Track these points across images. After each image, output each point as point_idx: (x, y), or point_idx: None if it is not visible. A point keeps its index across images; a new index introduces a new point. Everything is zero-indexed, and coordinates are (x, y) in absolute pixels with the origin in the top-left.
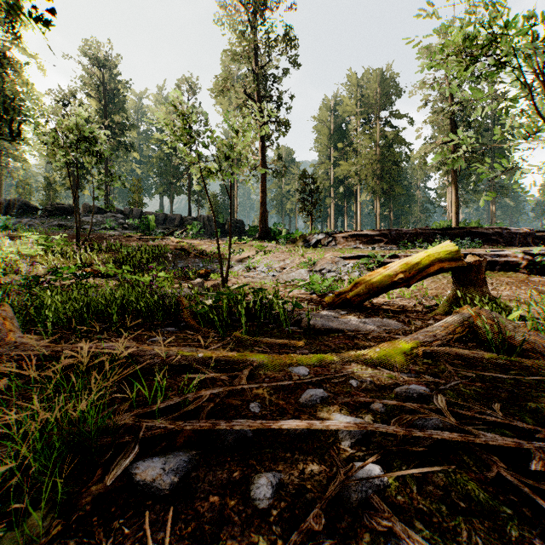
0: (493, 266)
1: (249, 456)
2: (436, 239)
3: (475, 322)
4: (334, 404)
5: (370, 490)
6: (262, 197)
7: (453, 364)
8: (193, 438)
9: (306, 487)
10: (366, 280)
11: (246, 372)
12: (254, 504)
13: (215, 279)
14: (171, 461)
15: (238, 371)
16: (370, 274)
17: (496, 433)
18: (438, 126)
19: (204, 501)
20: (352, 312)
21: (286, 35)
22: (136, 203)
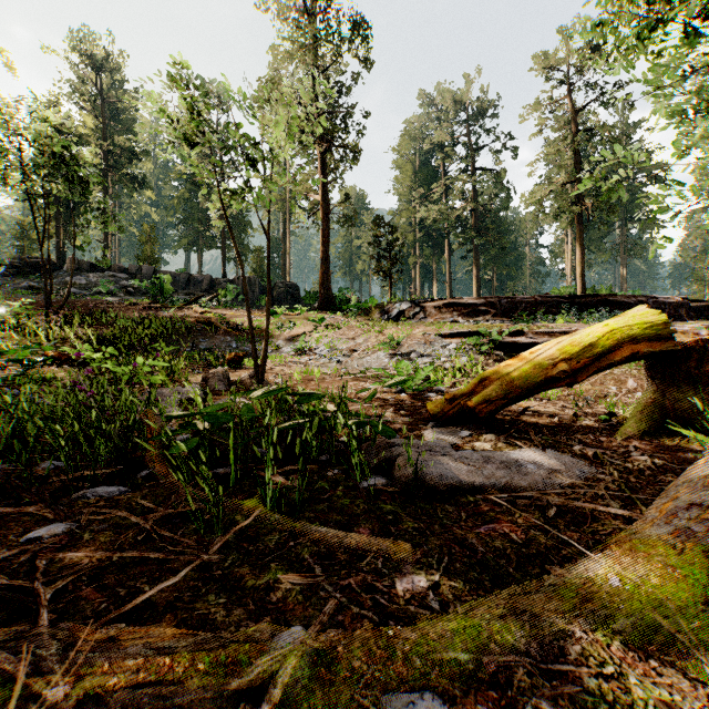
0: None
1: None
2: (563, 310)
3: None
4: None
5: None
6: (324, 251)
7: None
8: None
9: None
10: (501, 374)
11: None
12: None
13: (250, 367)
14: None
15: None
16: (506, 364)
17: None
18: (554, 164)
19: None
20: (479, 431)
21: (357, 26)
22: (148, 258)
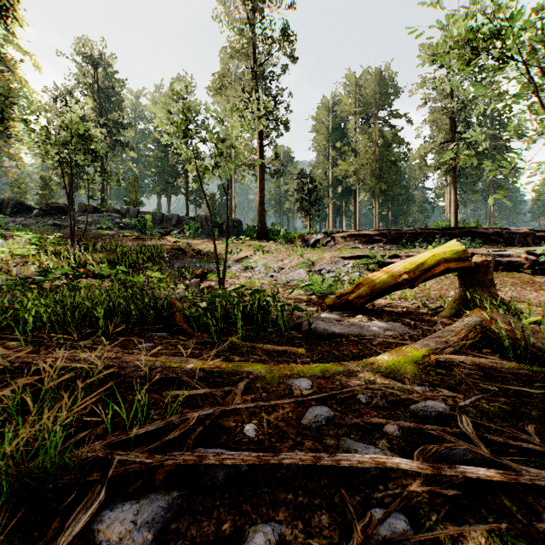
0: (496, 266)
1: (243, 498)
2: (436, 239)
3: (487, 326)
4: (342, 426)
5: None
6: (260, 196)
7: (469, 374)
8: (176, 472)
9: None
10: (369, 281)
11: (241, 386)
12: None
13: (211, 280)
14: (145, 510)
15: (232, 384)
16: (372, 275)
17: (535, 464)
18: (436, 126)
19: None
20: (355, 314)
21: (284, 32)
22: (133, 202)
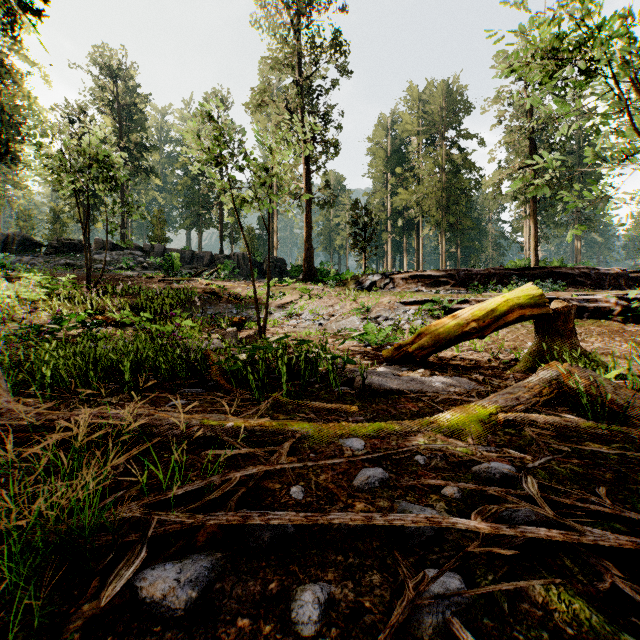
0: (581, 312)
1: (290, 559)
2: (512, 281)
3: (565, 381)
4: (397, 488)
5: (447, 611)
6: (307, 231)
7: (541, 434)
8: (219, 534)
9: (364, 605)
10: (432, 330)
11: (287, 446)
12: (295, 629)
13: (250, 328)
14: (188, 569)
15: (276, 444)
16: (436, 323)
17: (603, 527)
18: (513, 148)
19: (230, 626)
20: (415, 368)
21: (335, 40)
22: (158, 238)
